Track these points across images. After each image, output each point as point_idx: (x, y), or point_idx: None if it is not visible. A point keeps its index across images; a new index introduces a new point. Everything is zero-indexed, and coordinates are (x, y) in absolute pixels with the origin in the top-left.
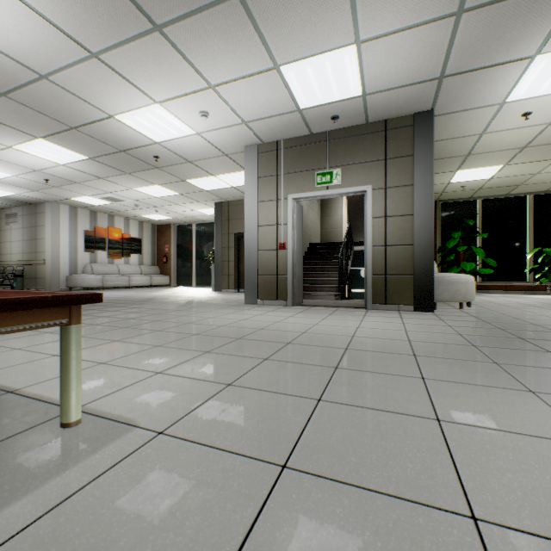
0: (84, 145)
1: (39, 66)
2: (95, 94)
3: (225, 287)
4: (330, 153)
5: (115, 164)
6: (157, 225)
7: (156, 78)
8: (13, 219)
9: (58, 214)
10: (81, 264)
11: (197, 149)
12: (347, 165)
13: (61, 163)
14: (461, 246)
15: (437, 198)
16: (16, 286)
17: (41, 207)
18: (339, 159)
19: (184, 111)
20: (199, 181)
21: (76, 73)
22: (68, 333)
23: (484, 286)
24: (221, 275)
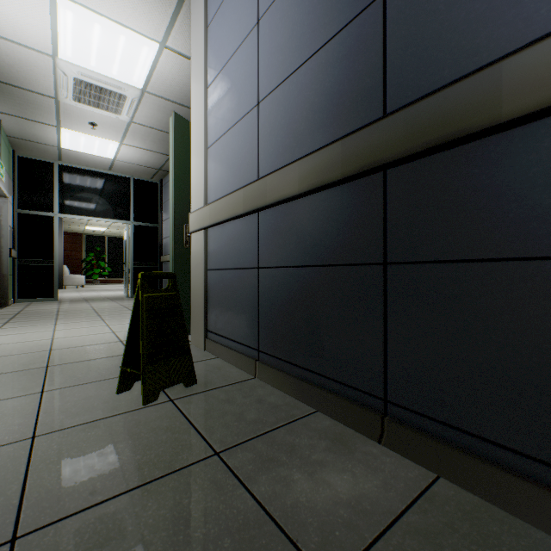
0: None
1: None
2: None
3: None
4: None
5: None
6: None
7: None
8: None
9: None
10: None
11: None
12: None
13: None
14: (94, 260)
15: (84, 232)
16: None
17: None
18: None
19: None
20: None
21: None
22: None
23: (109, 281)
24: None
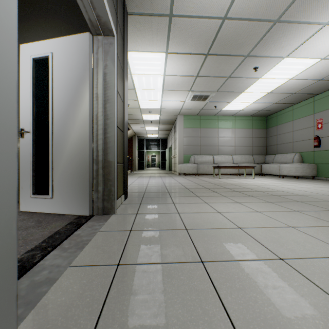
0: None
1: None
2: None
3: None
4: None
5: None
6: None
7: None
8: None
9: None
10: None
11: None
12: None
13: None
14: None
15: None
16: None
17: None
18: None
19: None
20: None
21: None
22: None
23: None
24: None
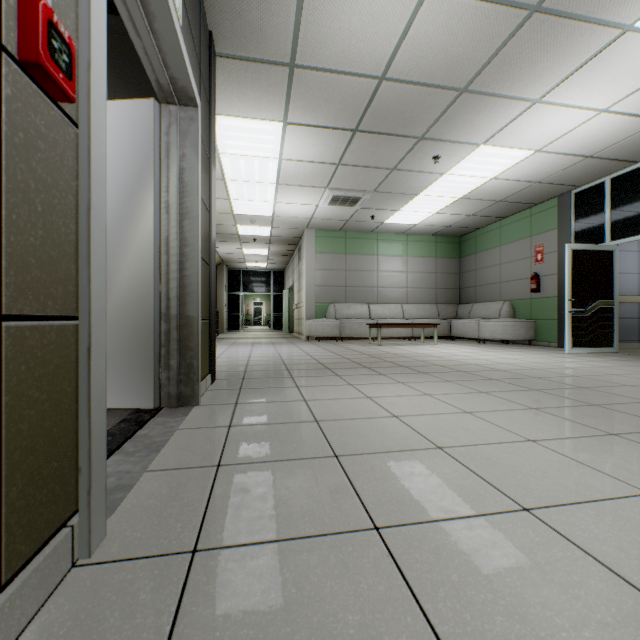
0: None
1: None
2: None
3: None
4: None
5: None
6: None
7: None
8: None
9: None
10: None
11: None
12: None
13: None
14: None
15: None
16: None
17: None
18: None
19: None
20: None
21: None
22: None
23: None
24: None
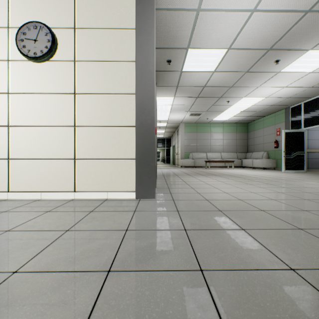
0: None
1: None
2: None
3: None
4: None
5: None
6: None
7: None
8: None
9: None
10: None
11: None
12: None
13: None
14: None
15: None
16: None
17: None
18: None
19: None
20: None
21: None
22: None
23: None
24: None
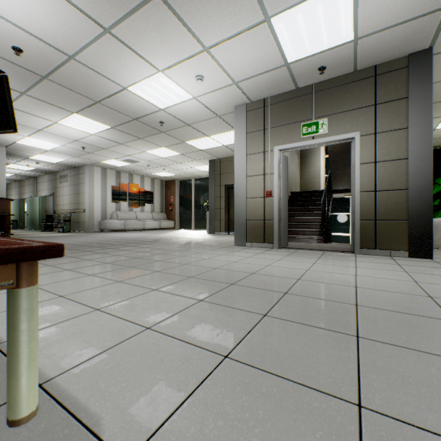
0: (107, 117)
1: (66, 48)
2: (111, 68)
3: (218, 230)
4: (315, 105)
5: (131, 131)
6: (165, 180)
7: (158, 47)
8: (64, 179)
9: (94, 174)
10: (109, 212)
11: (194, 112)
12: (333, 114)
13: (92, 133)
14: None
15: None
16: (66, 228)
17: (82, 170)
18: (325, 109)
19: (183, 77)
20: (196, 142)
21: (94, 50)
22: (14, 299)
23: None
24: (214, 220)
